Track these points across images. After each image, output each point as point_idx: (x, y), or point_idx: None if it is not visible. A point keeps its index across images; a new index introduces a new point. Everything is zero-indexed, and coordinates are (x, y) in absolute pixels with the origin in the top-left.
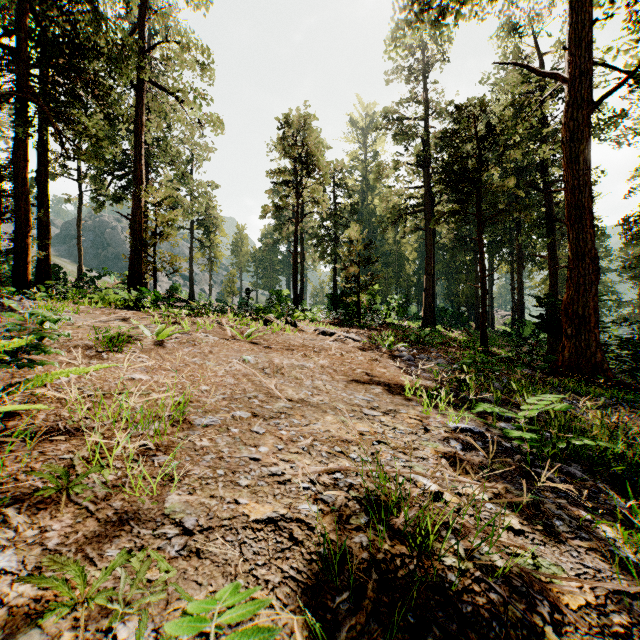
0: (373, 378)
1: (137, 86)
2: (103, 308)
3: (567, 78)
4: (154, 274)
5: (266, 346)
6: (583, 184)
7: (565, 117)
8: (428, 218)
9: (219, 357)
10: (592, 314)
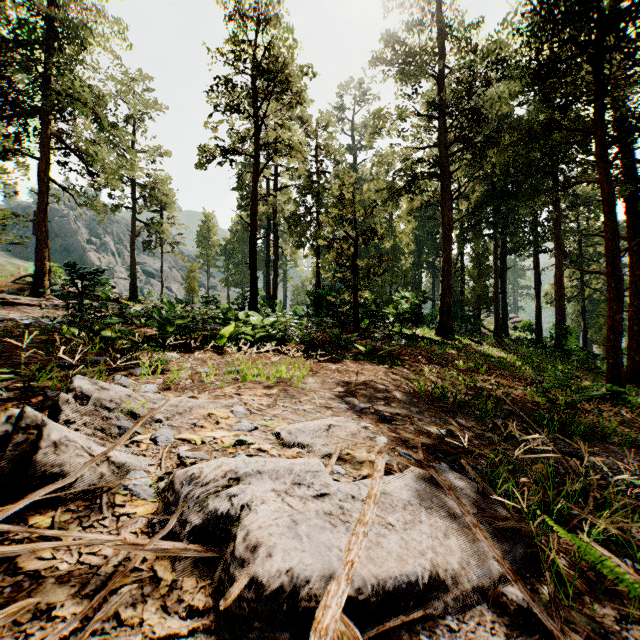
0: None
1: None
2: None
3: None
4: None
5: None
6: None
7: None
8: (446, 186)
9: None
10: None
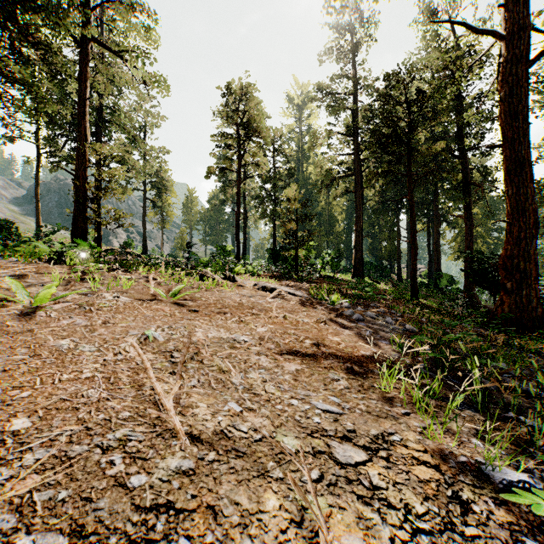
0: (329, 356)
1: (81, 44)
2: (15, 262)
3: (506, 33)
4: (98, 228)
5: (191, 309)
6: (523, 138)
7: (504, 72)
8: (358, 181)
9: (113, 332)
10: (532, 268)
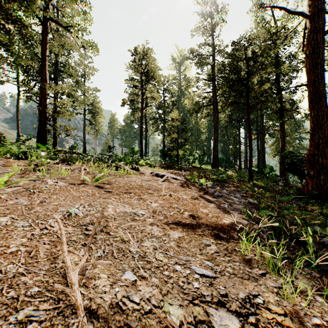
0: (201, 225)
1: (42, 21)
2: None
3: (310, 14)
4: (54, 137)
5: (107, 190)
6: (321, 80)
7: (308, 38)
8: (215, 109)
9: (46, 210)
10: (326, 162)
